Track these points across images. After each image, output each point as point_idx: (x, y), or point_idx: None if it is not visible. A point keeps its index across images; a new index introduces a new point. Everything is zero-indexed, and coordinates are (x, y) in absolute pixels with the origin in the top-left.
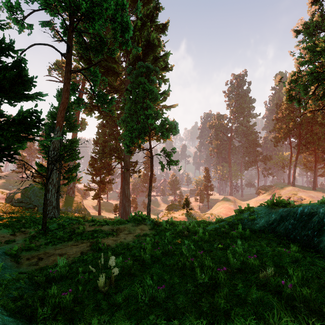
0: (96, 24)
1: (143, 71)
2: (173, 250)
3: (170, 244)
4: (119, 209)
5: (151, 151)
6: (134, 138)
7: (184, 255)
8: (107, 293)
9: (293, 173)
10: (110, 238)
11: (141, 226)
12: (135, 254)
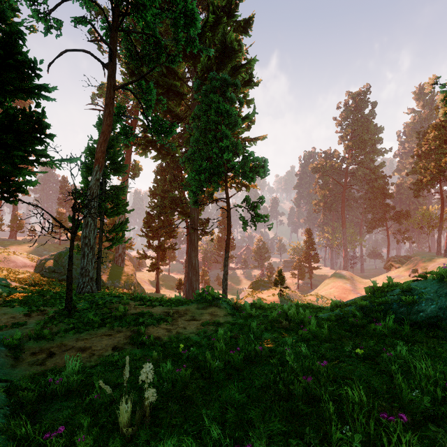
0: (147, 14)
1: (216, 86)
2: (264, 353)
3: (258, 341)
4: (184, 286)
5: (227, 202)
6: (203, 181)
7: (289, 368)
8: (133, 439)
9: (446, 237)
10: (162, 326)
11: (211, 309)
12: (197, 355)
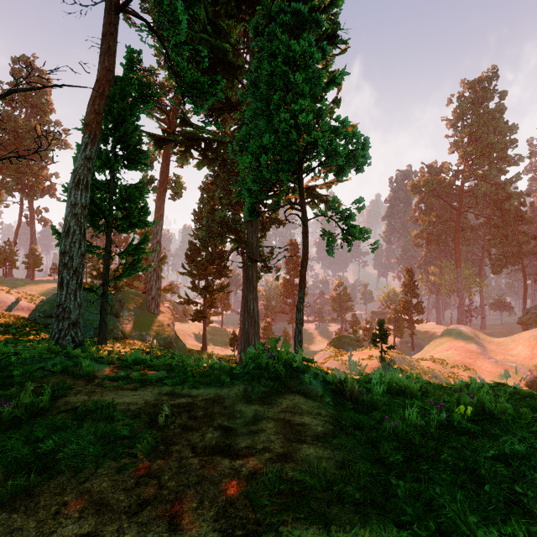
0: None
1: (285, 21)
2: None
3: None
4: (239, 342)
5: (303, 209)
6: (264, 168)
7: None
8: None
9: None
10: (99, 482)
11: (284, 401)
12: None
